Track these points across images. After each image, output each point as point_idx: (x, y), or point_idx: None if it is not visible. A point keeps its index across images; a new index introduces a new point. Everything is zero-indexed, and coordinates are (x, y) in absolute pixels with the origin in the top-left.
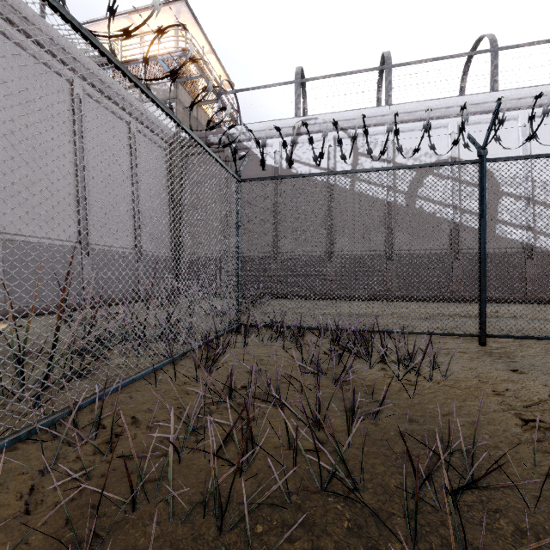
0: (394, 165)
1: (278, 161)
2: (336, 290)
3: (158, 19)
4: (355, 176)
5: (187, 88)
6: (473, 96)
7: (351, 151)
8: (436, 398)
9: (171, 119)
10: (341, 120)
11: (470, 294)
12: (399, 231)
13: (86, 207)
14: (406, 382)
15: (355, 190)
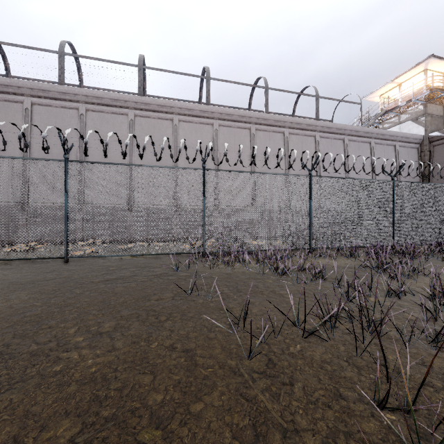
0: None
1: None
2: None
3: (411, 73)
4: None
5: (434, 102)
6: None
7: None
8: None
9: (425, 183)
10: None
11: None
12: None
13: None
14: None
15: None
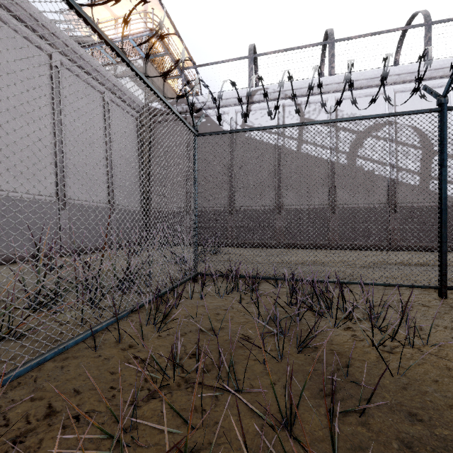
0: (337, 129)
1: (233, 127)
2: (285, 240)
3: (130, 5)
4: (310, 128)
5: (155, 64)
6: (409, 66)
7: (306, 102)
8: (428, 375)
9: (118, 56)
10: (289, 90)
11: (406, 243)
12: (341, 187)
13: (63, 166)
14: (381, 349)
15: (301, 151)
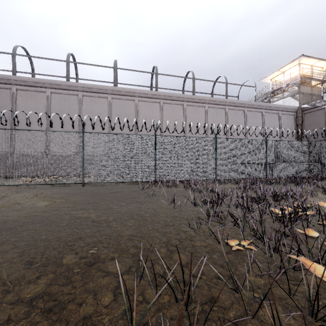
0: None
1: None
2: None
3: (290, 65)
4: None
5: (305, 85)
6: None
7: None
8: None
9: (286, 141)
10: None
11: None
12: None
13: None
14: None
15: None
